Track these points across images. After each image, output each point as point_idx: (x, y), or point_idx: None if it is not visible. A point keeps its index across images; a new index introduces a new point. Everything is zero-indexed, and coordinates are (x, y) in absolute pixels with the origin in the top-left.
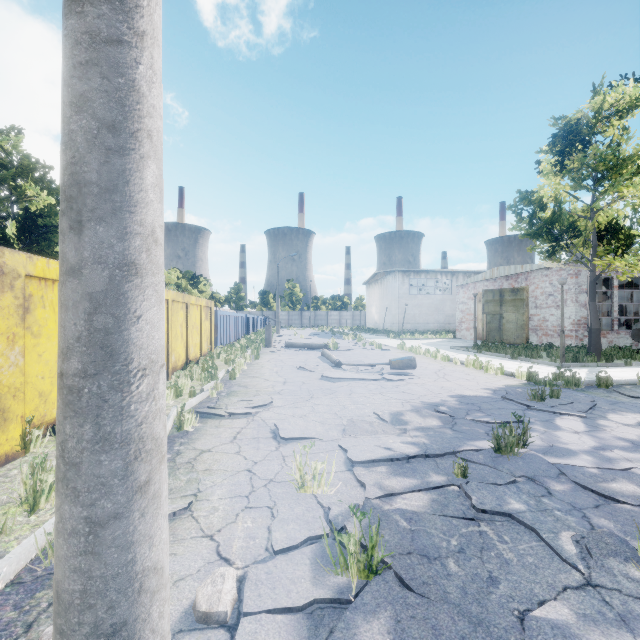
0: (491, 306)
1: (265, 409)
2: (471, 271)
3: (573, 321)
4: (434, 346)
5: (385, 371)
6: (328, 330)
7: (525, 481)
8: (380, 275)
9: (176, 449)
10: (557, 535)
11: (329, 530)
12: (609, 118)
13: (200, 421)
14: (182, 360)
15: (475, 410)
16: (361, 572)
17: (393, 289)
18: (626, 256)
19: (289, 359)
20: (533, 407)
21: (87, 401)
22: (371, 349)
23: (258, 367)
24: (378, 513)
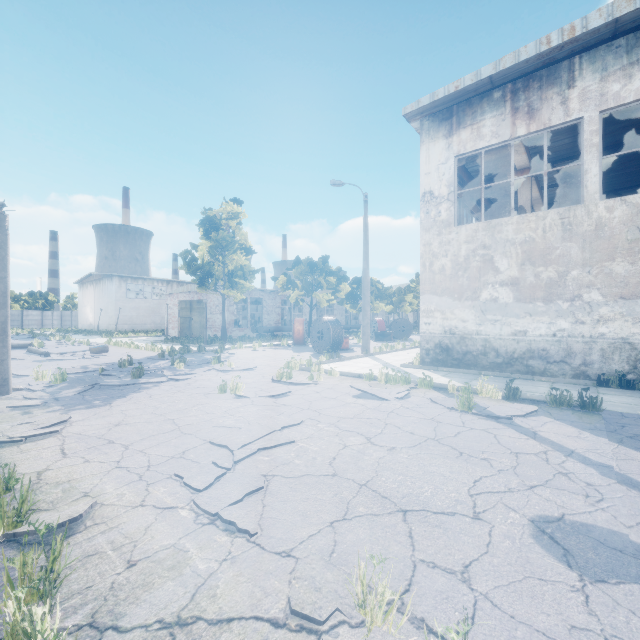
0: (185, 312)
1: None
2: (184, 281)
3: (227, 322)
4: (139, 341)
5: (86, 355)
6: (26, 332)
7: (124, 371)
8: (96, 276)
9: None
10: (121, 375)
11: (52, 374)
12: (228, 219)
13: None
14: None
15: None
16: (61, 382)
17: (110, 292)
18: (232, 291)
19: None
20: (155, 359)
21: (1, 340)
22: (79, 345)
23: None
24: (68, 377)
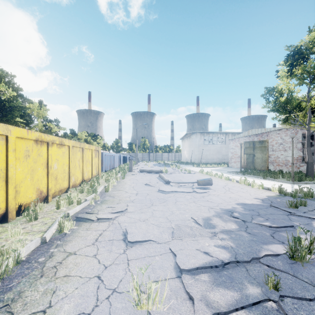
0: (248, 150)
1: (122, 214)
2: (235, 132)
3: (294, 158)
4: (218, 171)
5: (194, 186)
6: (162, 162)
7: None
8: (189, 134)
9: (51, 251)
10: None
11: None
12: None
13: (77, 224)
14: (79, 180)
15: (256, 215)
16: None
17: (195, 141)
18: None
19: (141, 179)
20: (293, 213)
21: None
22: (185, 173)
23: (123, 184)
24: None
